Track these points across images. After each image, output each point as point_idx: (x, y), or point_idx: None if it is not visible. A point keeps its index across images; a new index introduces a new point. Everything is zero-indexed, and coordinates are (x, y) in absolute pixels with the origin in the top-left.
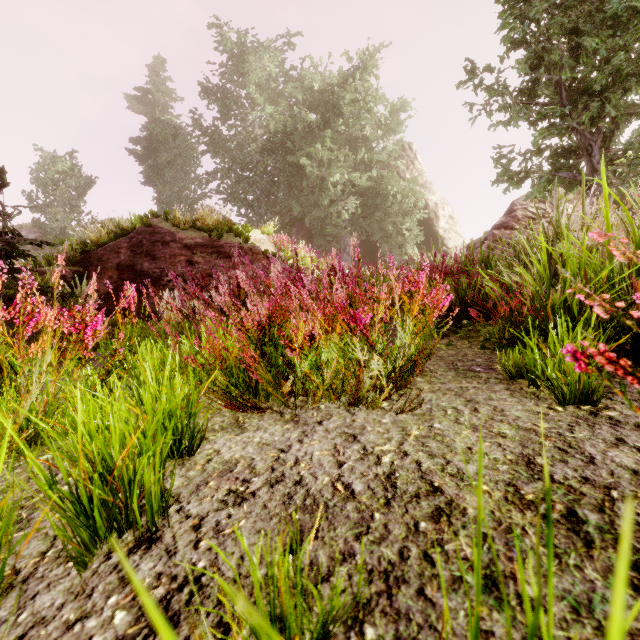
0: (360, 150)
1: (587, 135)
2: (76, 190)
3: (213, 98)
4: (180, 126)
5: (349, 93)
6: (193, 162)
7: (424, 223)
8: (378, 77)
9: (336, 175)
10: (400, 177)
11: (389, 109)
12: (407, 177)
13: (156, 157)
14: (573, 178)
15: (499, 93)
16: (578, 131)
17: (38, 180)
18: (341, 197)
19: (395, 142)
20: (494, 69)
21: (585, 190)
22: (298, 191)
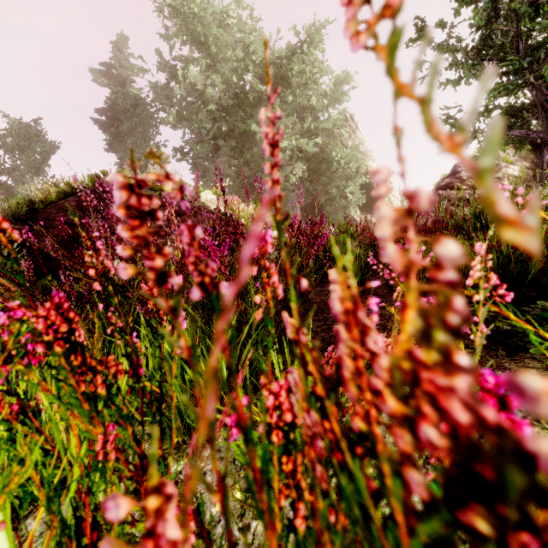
0: (307, 119)
1: (544, 90)
2: (41, 155)
3: (171, 71)
4: (140, 97)
5: (297, 64)
6: (152, 130)
7: (365, 187)
8: (324, 49)
9: (284, 141)
10: (343, 145)
11: (333, 82)
12: (350, 144)
13: (118, 125)
14: (526, 136)
15: (452, 48)
16: (534, 86)
17: (5, 145)
18: (289, 162)
19: (339, 111)
20: (446, 24)
21: (536, 149)
22: (249, 157)
